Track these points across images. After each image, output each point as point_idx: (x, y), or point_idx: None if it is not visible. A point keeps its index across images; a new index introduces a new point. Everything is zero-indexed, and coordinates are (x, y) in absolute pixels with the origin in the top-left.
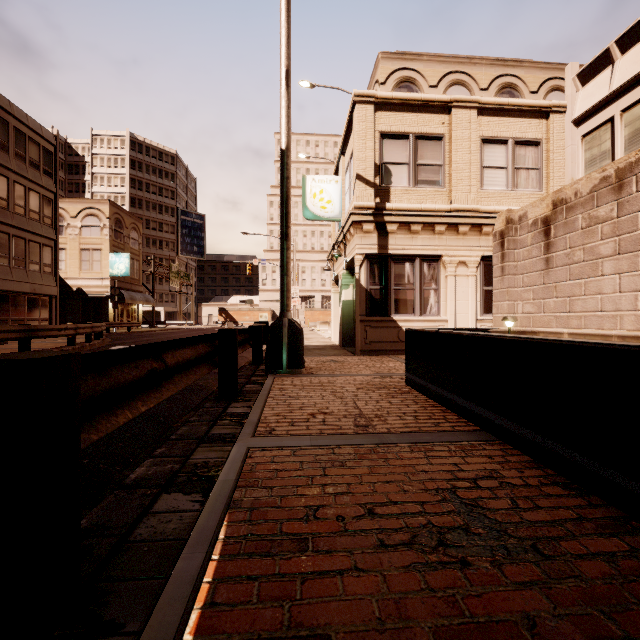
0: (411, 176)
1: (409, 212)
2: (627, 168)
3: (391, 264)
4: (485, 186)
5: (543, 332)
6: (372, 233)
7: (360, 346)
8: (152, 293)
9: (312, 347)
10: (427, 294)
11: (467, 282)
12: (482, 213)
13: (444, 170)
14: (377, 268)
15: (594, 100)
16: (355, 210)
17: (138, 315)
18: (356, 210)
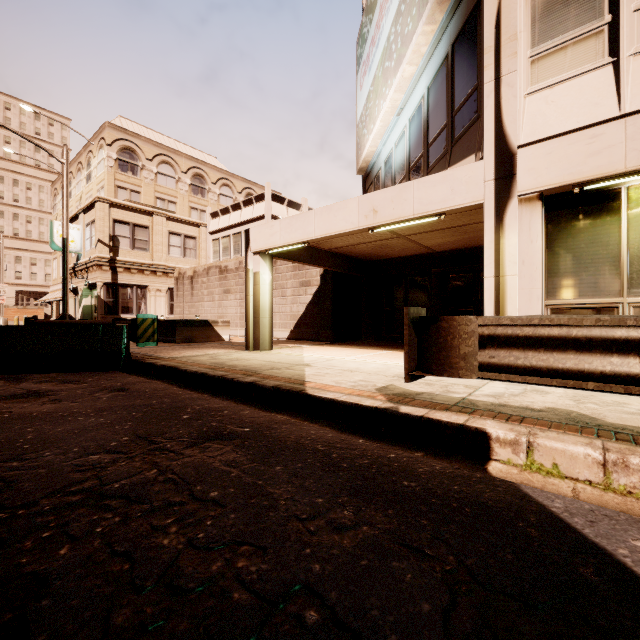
0: (131, 244)
1: (130, 263)
2: (209, 268)
3: (120, 288)
4: (171, 254)
5: None
6: (108, 271)
7: None
8: None
9: None
10: (140, 304)
11: (161, 299)
12: (168, 268)
13: (150, 244)
14: (111, 290)
15: (215, 228)
16: (98, 259)
17: None
18: (99, 259)
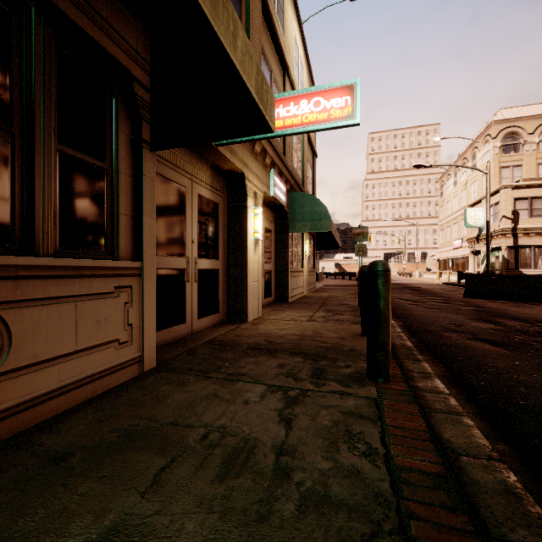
0: (529, 214)
1: (529, 229)
2: None
3: (519, 249)
4: None
5: None
6: (510, 238)
7: None
8: None
9: None
10: (537, 261)
11: None
12: None
13: None
14: (512, 251)
15: None
16: (503, 230)
17: None
18: (503, 230)
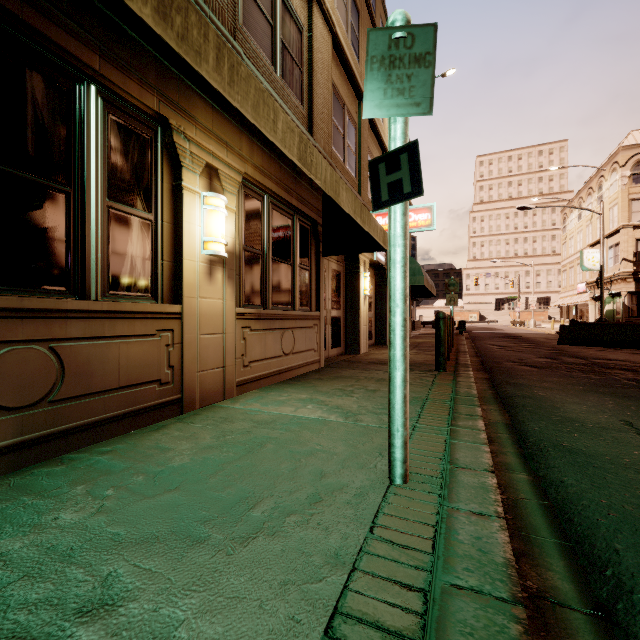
0: None
1: None
2: None
3: None
4: None
5: None
6: (631, 282)
7: None
8: None
9: None
10: None
11: None
12: None
13: None
14: (634, 297)
15: None
16: (622, 274)
17: None
18: (623, 274)
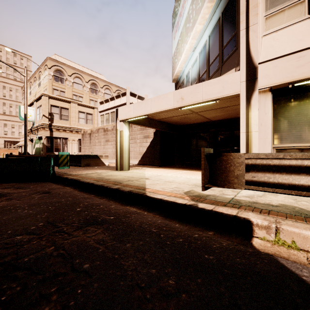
0: (60, 117)
1: (59, 127)
2: (99, 129)
3: (54, 139)
4: (79, 122)
5: None
6: (48, 131)
7: None
8: None
9: None
10: (64, 147)
11: (75, 144)
12: (78, 129)
13: (69, 117)
14: (50, 140)
15: (101, 109)
16: (43, 124)
17: None
18: (43, 124)
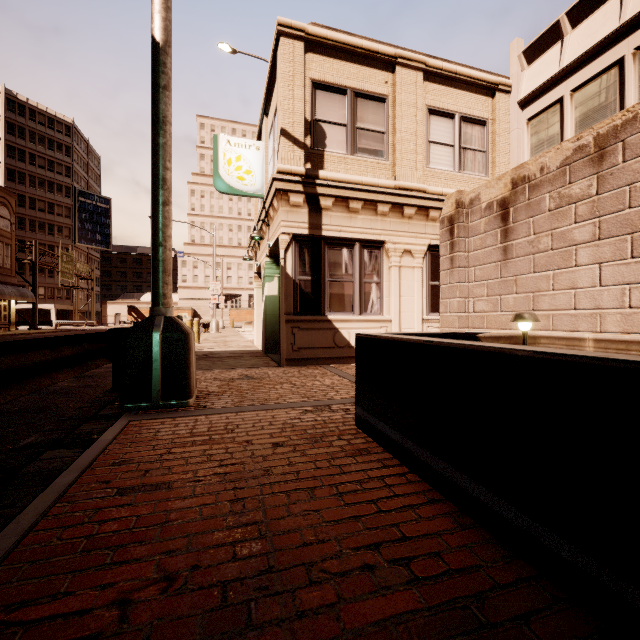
0: (349, 141)
1: (347, 184)
2: (611, 133)
3: (325, 249)
4: (431, 164)
5: (547, 337)
6: (301, 207)
7: (286, 354)
8: (33, 287)
9: (226, 354)
10: (368, 288)
11: (413, 275)
12: (430, 194)
13: (387, 139)
14: (308, 253)
15: (542, 78)
16: (279, 174)
17: (10, 314)
18: (281, 174)
